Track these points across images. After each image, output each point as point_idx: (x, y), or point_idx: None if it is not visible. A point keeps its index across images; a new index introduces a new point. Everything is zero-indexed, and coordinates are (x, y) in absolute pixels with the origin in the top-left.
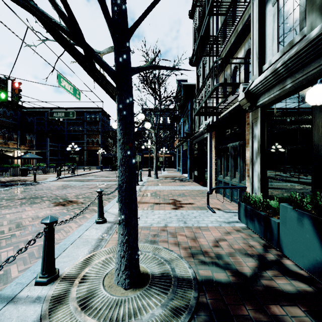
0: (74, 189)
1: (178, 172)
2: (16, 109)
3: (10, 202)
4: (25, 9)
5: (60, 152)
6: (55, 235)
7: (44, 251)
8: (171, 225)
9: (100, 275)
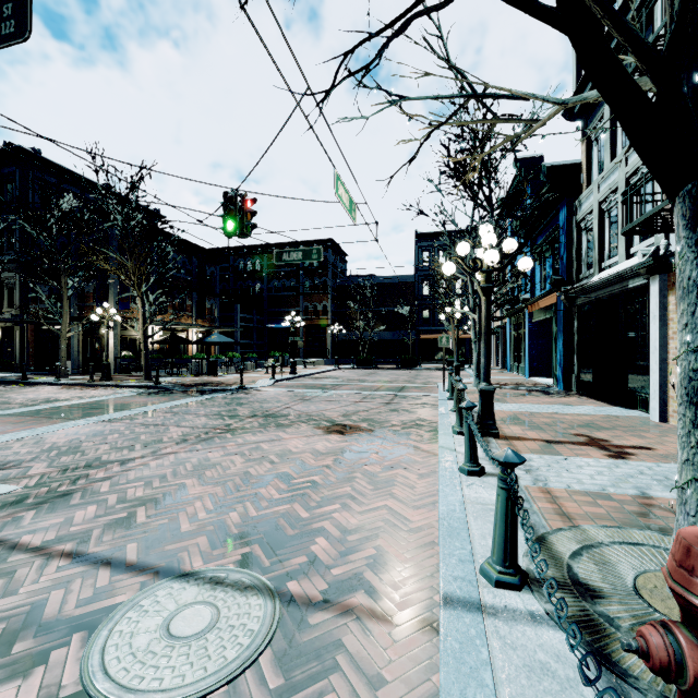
0: (325, 403)
1: (512, 373)
2: (190, 254)
3: (239, 421)
4: (552, 25)
5: (257, 332)
6: (393, 490)
7: (504, 520)
8: (659, 495)
9: (623, 588)
